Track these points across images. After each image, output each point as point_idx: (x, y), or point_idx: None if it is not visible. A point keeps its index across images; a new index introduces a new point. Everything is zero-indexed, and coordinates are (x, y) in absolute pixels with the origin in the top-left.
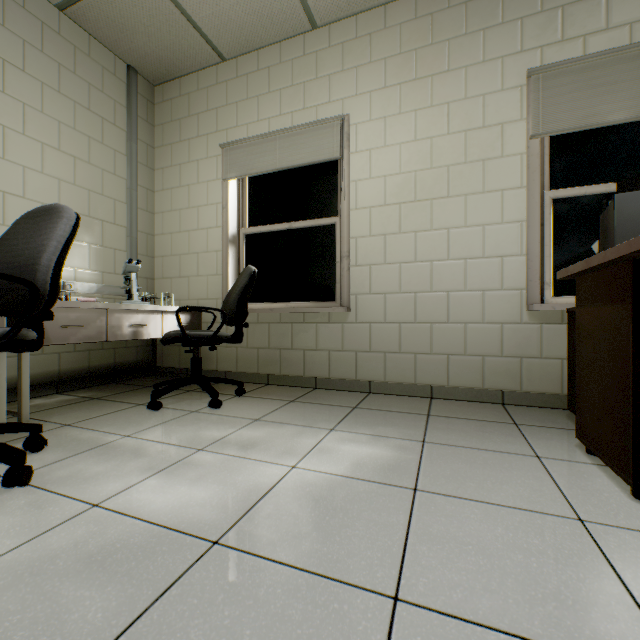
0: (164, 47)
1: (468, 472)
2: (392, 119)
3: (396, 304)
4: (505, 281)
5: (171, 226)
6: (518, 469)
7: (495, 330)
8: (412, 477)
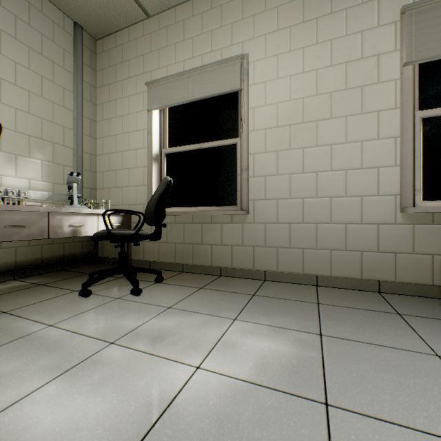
0: (101, 5)
1: (376, 377)
2: (283, 56)
3: (287, 208)
4: (381, 188)
5: (109, 148)
6: (426, 373)
7: (372, 229)
8: (319, 384)
